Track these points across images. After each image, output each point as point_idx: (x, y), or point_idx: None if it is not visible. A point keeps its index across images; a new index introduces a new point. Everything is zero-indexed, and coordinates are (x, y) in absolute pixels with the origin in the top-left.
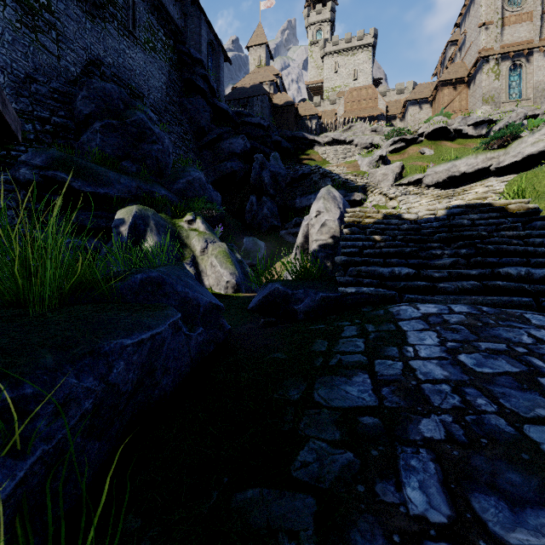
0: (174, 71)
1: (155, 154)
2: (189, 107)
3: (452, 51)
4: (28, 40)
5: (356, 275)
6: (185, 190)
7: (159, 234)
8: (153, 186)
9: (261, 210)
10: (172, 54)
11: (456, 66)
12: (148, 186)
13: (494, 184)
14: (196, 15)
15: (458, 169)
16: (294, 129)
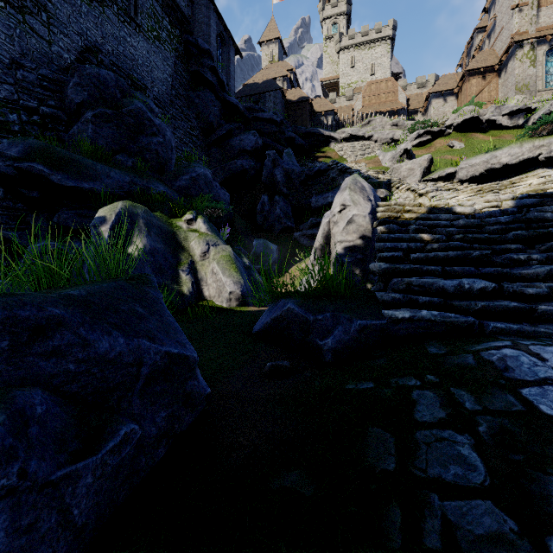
0: (180, 63)
1: (155, 147)
2: (196, 102)
3: (479, 39)
4: (14, 21)
5: (404, 290)
6: (188, 187)
7: (150, 235)
8: (150, 182)
9: (273, 211)
10: (178, 45)
11: (484, 54)
12: (144, 182)
13: (552, 174)
14: (204, 4)
15: (499, 160)
16: (308, 126)
